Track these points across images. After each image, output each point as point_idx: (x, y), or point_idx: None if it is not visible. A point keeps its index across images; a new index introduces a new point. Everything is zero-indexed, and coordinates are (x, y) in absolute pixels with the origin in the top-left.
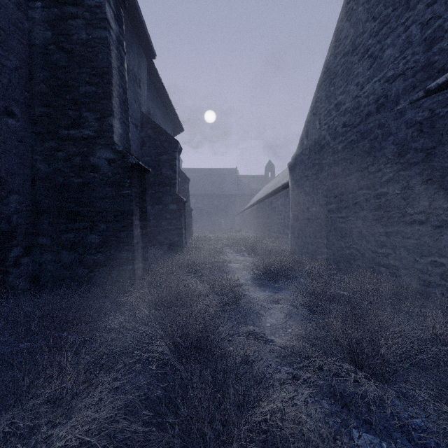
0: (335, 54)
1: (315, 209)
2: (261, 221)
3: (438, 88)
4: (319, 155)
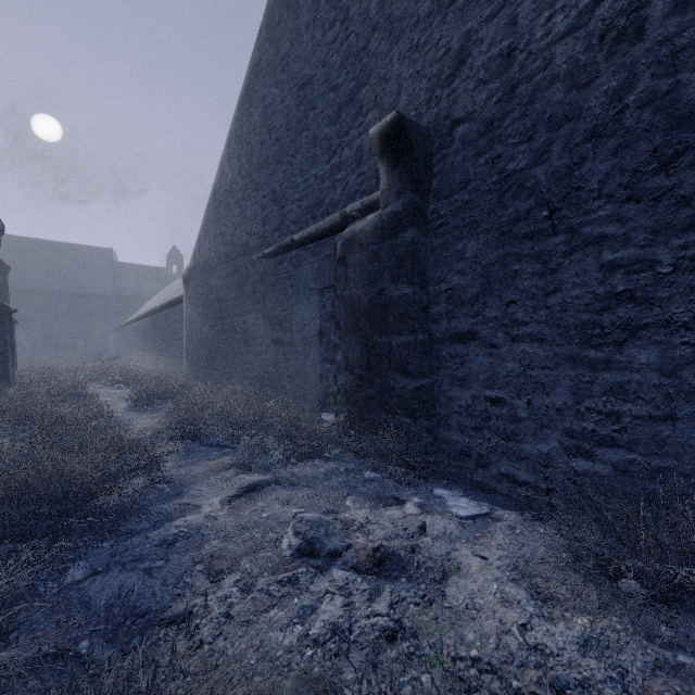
0: (221, 184)
1: (206, 330)
2: (153, 342)
3: (267, 255)
4: (209, 276)
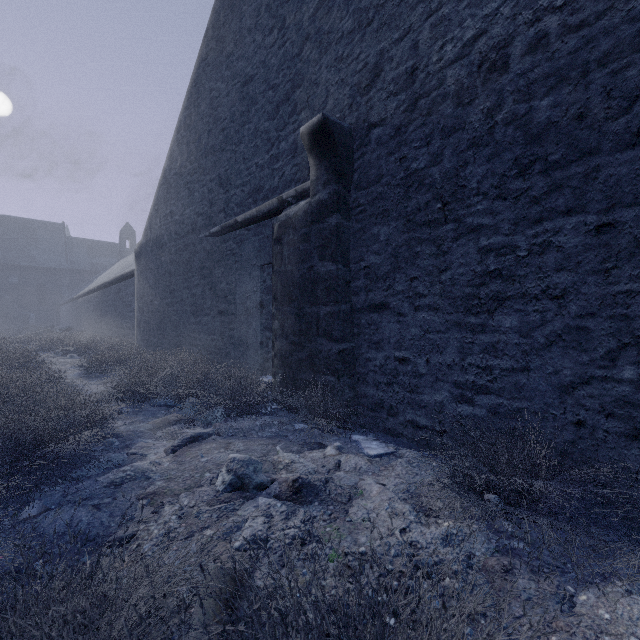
0: (171, 167)
1: (157, 302)
2: (106, 314)
3: (213, 234)
4: (160, 252)
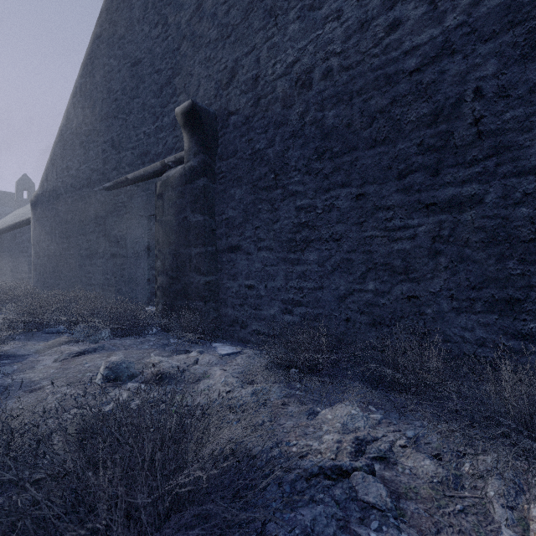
0: (67, 127)
1: (54, 247)
2: (0, 260)
3: (107, 188)
4: (57, 202)
